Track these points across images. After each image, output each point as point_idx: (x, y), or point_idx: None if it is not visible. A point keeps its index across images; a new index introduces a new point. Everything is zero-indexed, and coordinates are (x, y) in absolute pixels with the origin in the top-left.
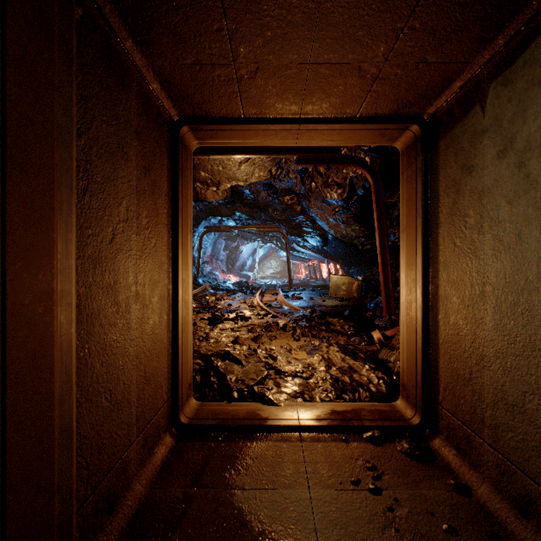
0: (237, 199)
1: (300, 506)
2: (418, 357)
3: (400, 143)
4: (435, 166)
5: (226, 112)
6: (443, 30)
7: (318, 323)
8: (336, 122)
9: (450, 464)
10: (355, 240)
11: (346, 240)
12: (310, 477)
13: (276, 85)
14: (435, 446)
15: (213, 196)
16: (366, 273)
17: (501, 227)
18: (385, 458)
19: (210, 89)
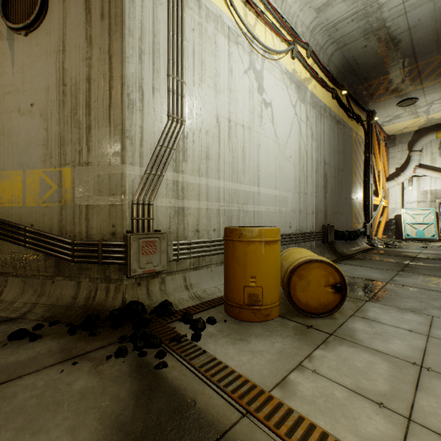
0: None
1: None
2: None
3: None
4: None
5: None
6: None
7: None
8: None
9: None
10: None
11: None
12: None
13: None
14: None
15: None
16: None
17: None
18: None
19: None
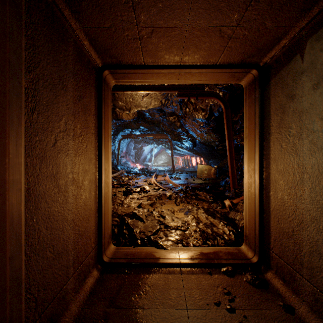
0: (141, 118)
1: (181, 322)
2: (256, 218)
3: (244, 81)
4: (268, 96)
5: (133, 61)
6: (277, 3)
7: (190, 194)
8: (204, 67)
9: (279, 290)
10: (212, 143)
11: (207, 143)
12: (187, 299)
13: (165, 42)
14: (268, 277)
15: (126, 117)
16: (219, 163)
17: (315, 135)
18: (236, 286)
19: (122, 45)
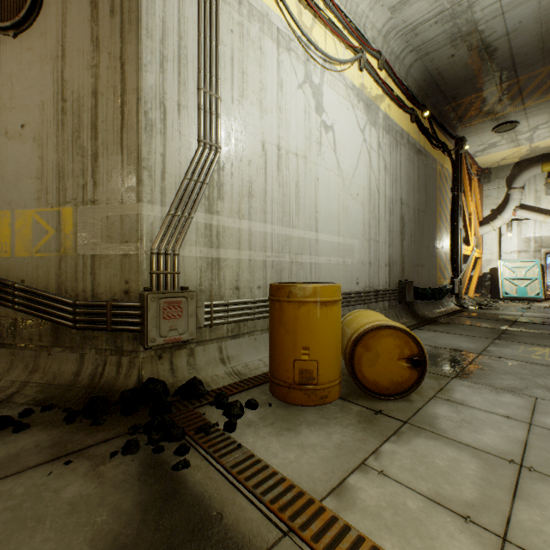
0: None
1: None
2: None
3: None
4: None
5: None
6: None
7: None
8: None
9: None
10: None
11: None
12: None
13: None
14: None
15: None
16: None
17: None
18: None
19: None
